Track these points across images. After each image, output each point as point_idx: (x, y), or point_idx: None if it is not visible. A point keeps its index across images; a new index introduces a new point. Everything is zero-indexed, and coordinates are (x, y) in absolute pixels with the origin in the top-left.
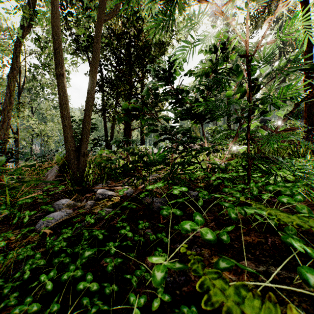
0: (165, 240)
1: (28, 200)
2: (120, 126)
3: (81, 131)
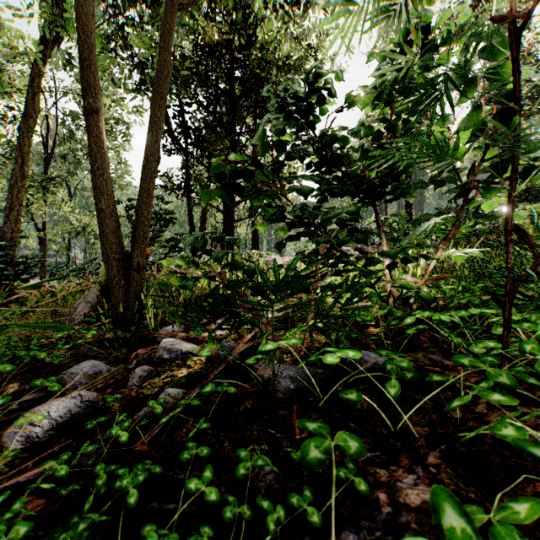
0: (312, 517)
1: (6, 367)
2: (217, 217)
3: None
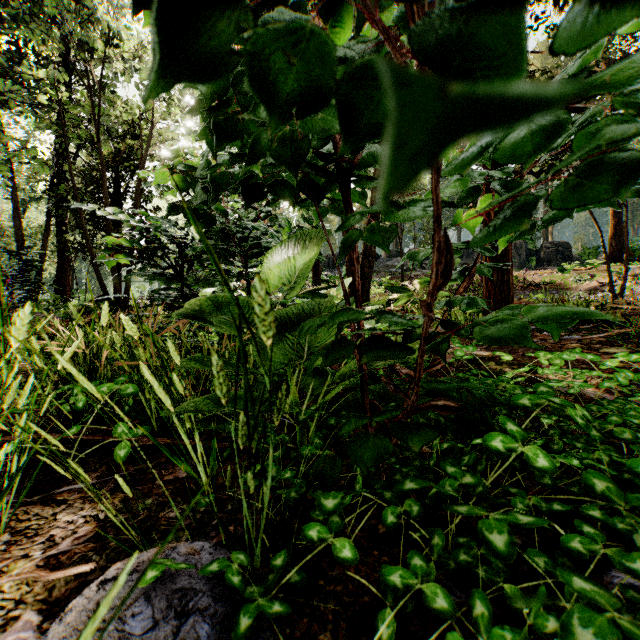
0: None
1: None
2: None
3: (13, 269)
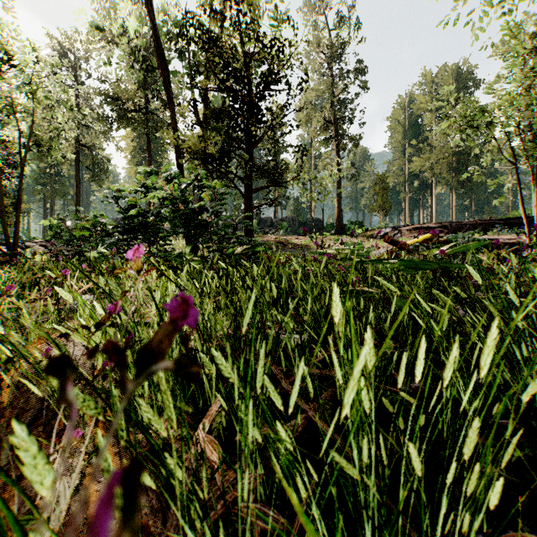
0: None
1: None
2: None
3: None
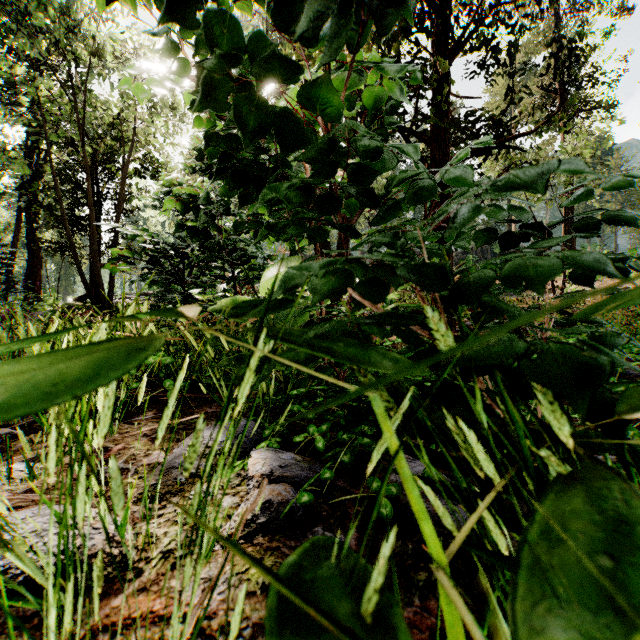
0: None
1: None
2: None
3: None
